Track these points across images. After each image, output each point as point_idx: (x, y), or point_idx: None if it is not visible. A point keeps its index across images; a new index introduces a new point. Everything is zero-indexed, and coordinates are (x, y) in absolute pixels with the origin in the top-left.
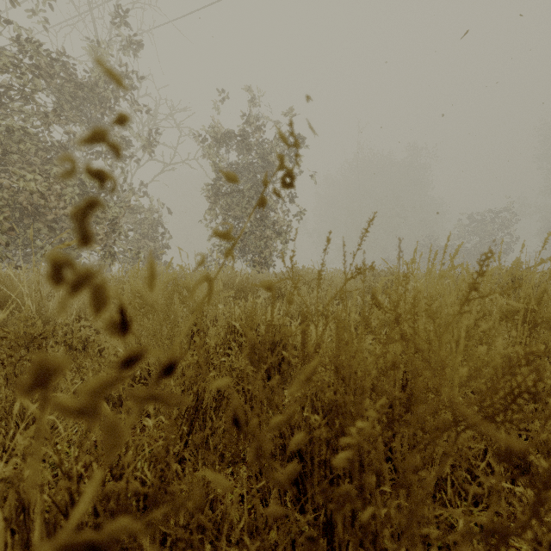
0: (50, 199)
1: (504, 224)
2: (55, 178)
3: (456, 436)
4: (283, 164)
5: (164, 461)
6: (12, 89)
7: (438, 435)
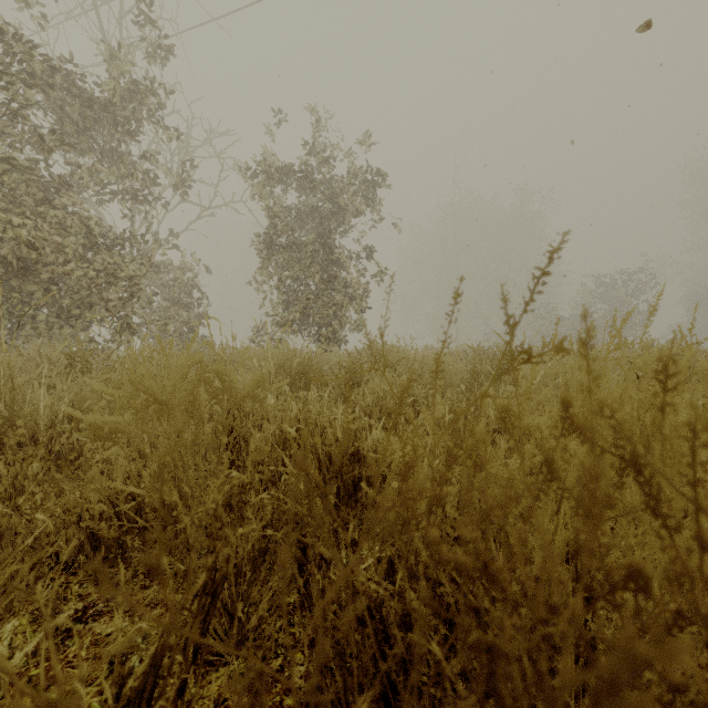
0: (44, 251)
1: (641, 288)
2: (52, 224)
3: None
4: None
5: None
6: None
7: None
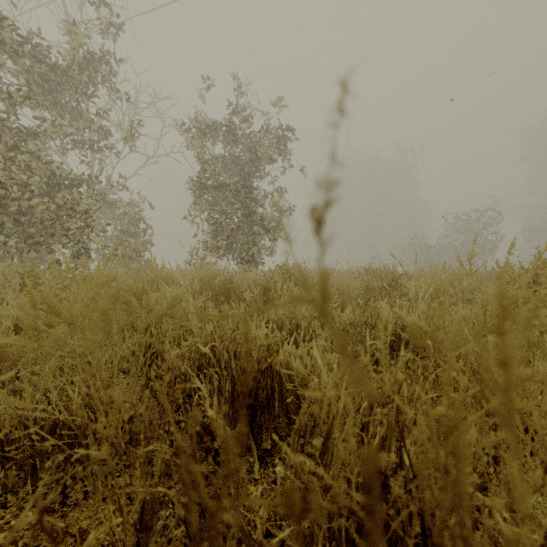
0: (11, 188)
1: (490, 223)
2: (20, 166)
3: None
4: None
5: None
6: None
7: None
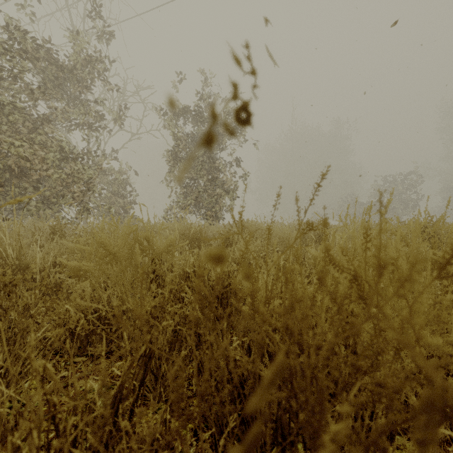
0: (34, 162)
1: (412, 184)
2: (39, 145)
3: (438, 423)
4: (236, 94)
5: (100, 440)
6: (2, 69)
7: (412, 417)
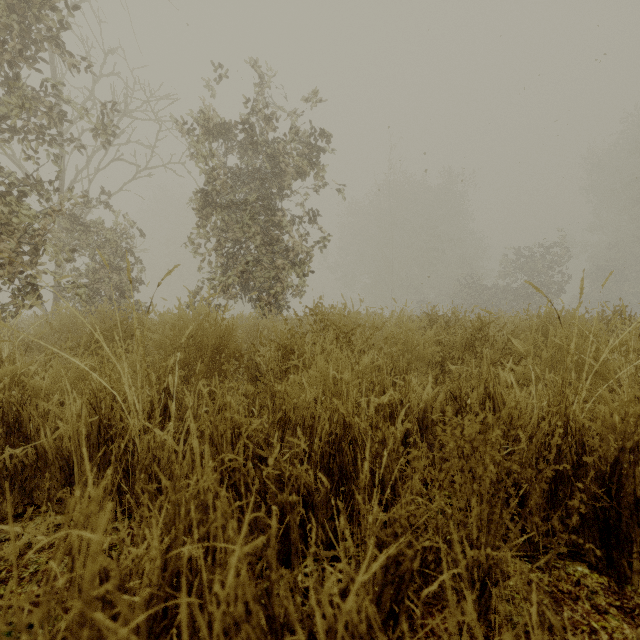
0: None
1: (555, 261)
2: None
3: None
4: None
5: None
6: None
7: None
